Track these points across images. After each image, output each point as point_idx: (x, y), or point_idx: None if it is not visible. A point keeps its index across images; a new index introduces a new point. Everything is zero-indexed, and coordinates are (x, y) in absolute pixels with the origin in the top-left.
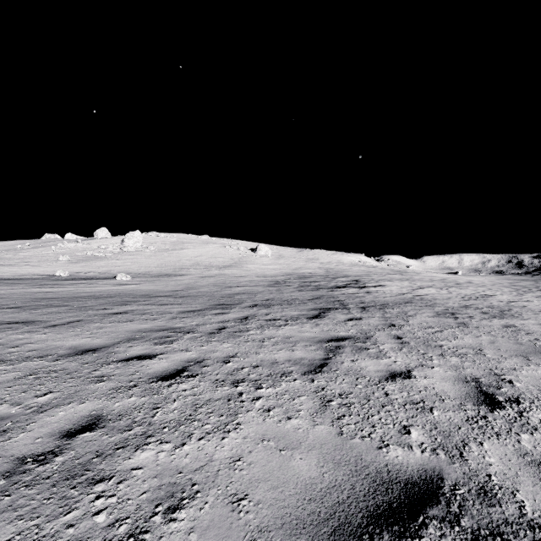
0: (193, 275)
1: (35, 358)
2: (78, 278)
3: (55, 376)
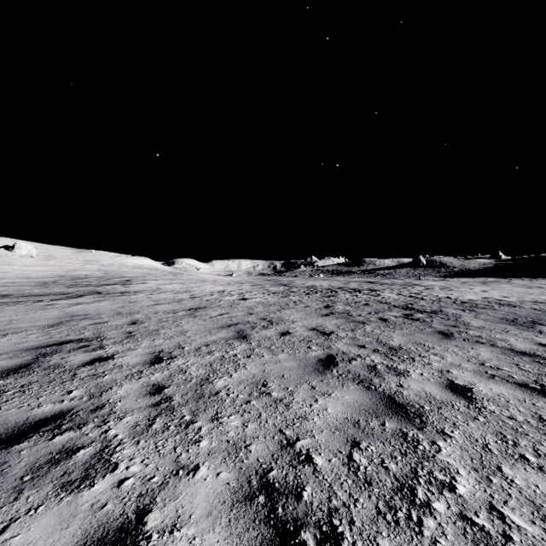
0: None
1: None
2: None
3: None
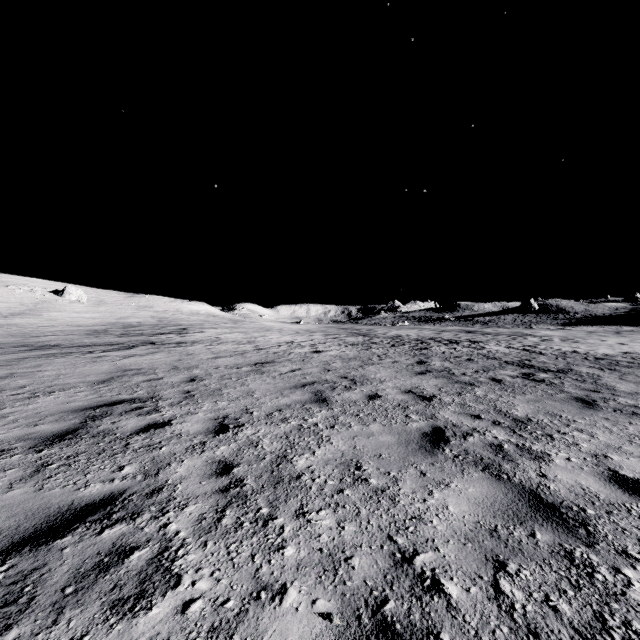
0: None
1: None
2: None
3: None
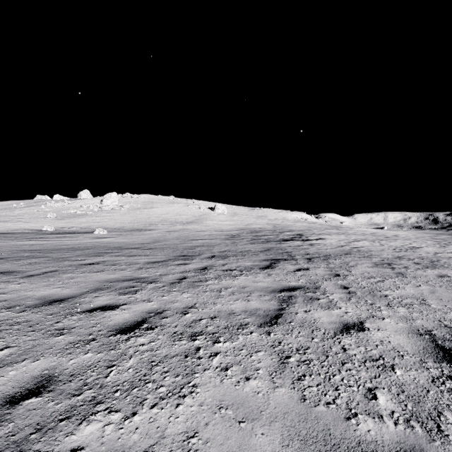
0: (160, 230)
1: (3, 309)
2: (62, 232)
3: (17, 329)
